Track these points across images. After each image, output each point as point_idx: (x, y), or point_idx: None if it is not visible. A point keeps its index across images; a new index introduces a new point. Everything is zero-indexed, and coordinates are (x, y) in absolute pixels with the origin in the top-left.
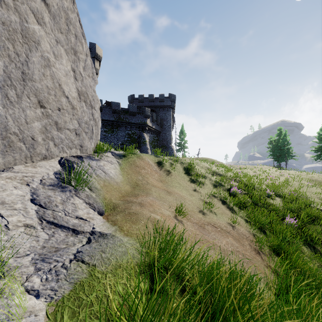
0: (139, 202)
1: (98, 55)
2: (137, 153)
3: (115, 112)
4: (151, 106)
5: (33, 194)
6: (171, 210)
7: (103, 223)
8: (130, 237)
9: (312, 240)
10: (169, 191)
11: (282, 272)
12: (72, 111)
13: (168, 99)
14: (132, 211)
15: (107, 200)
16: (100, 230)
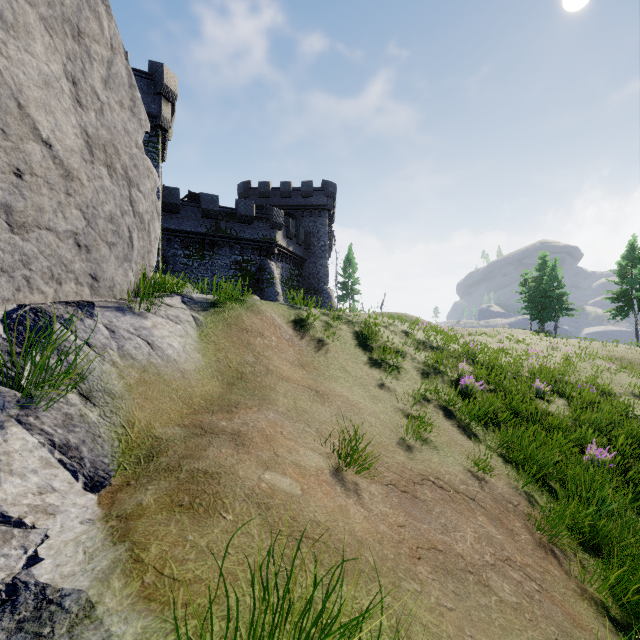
0: (233, 431)
1: (168, 90)
2: (248, 299)
3: (209, 215)
4: (286, 207)
5: None
6: (325, 450)
7: (84, 528)
8: (157, 614)
9: None
10: (321, 392)
11: (616, 608)
12: (65, 184)
13: (321, 193)
14: (202, 468)
15: (135, 431)
16: (50, 573)
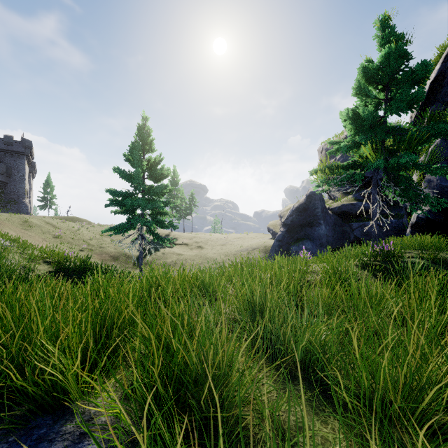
0: None
1: None
2: None
3: None
4: None
5: None
6: None
7: None
8: None
9: (92, 252)
10: None
11: None
12: None
13: (21, 144)
14: None
15: None
16: None
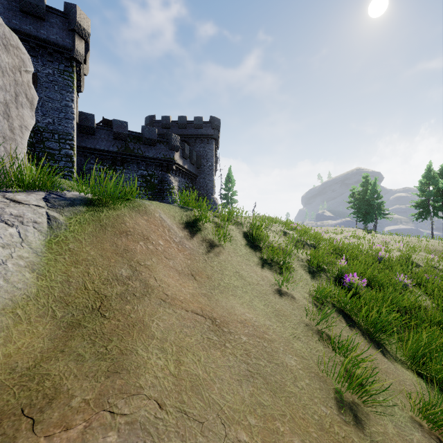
0: None
1: (81, 28)
2: (137, 199)
3: (119, 137)
4: (182, 135)
5: None
6: None
7: None
8: None
9: None
10: (218, 321)
11: None
12: None
13: (209, 125)
14: None
15: None
16: None
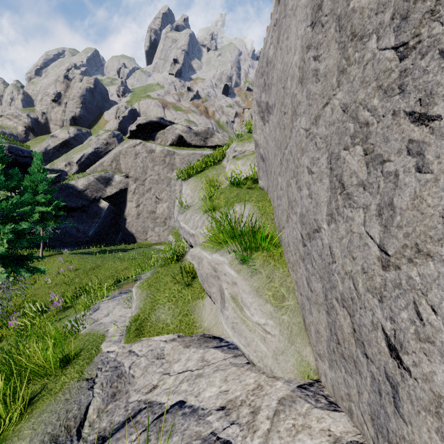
0: None
1: None
2: None
3: None
4: None
5: (192, 409)
6: None
7: None
8: None
9: None
10: None
11: None
12: None
13: None
14: None
15: None
16: None
